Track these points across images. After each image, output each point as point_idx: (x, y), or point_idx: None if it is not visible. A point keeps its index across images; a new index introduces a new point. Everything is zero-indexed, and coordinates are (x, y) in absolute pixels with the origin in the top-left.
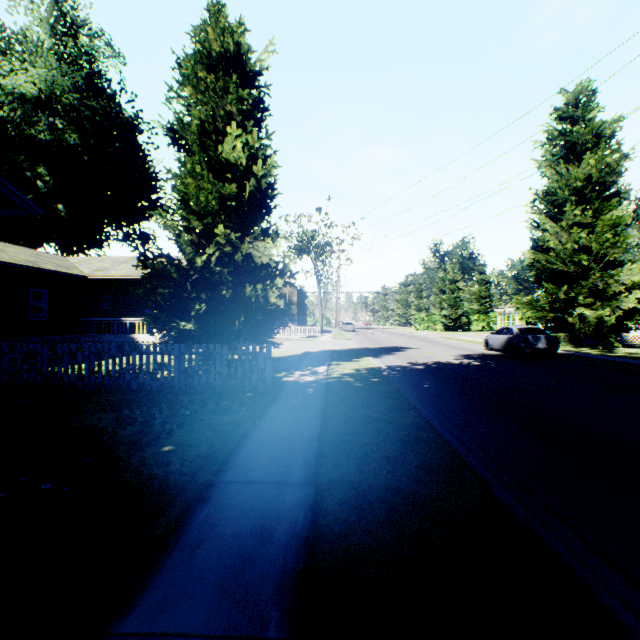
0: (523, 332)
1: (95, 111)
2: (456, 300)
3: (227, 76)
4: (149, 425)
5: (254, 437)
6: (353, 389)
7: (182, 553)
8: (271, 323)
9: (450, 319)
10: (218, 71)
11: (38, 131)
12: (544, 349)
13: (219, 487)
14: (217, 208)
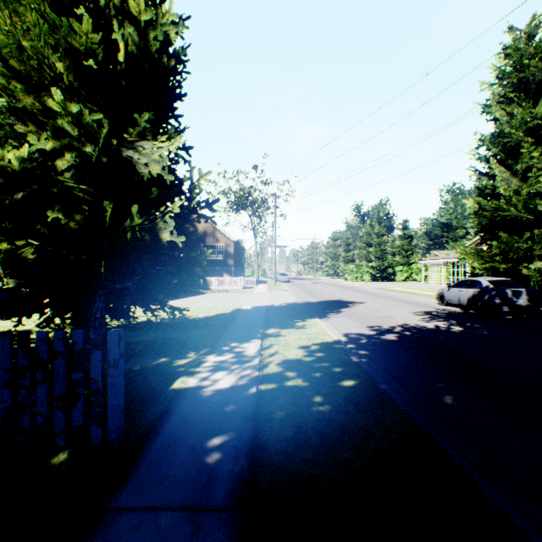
0: (497, 285)
1: None
2: (383, 252)
3: None
4: None
5: None
6: (318, 435)
7: None
8: (168, 276)
9: (377, 270)
10: None
11: None
12: (526, 306)
13: None
14: (71, 79)
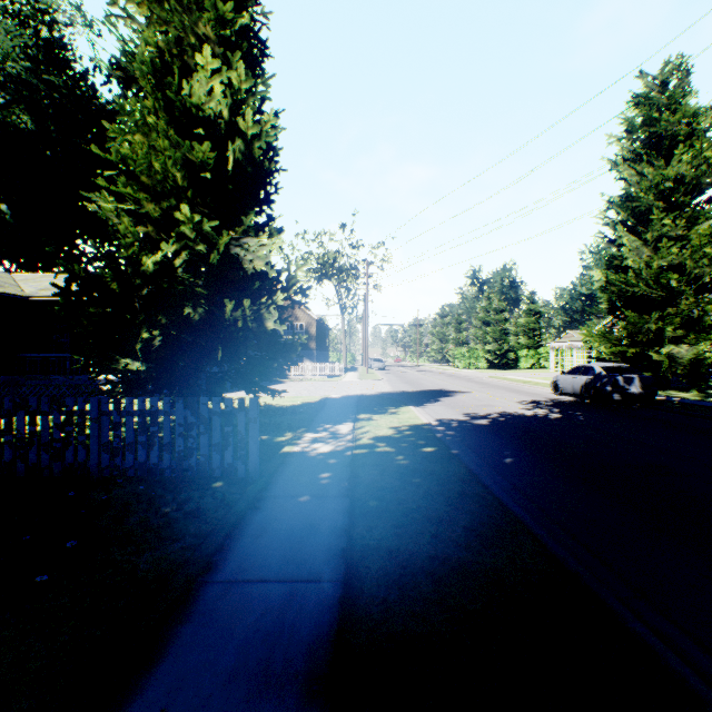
0: (610, 372)
1: (57, 90)
2: (502, 333)
3: None
4: None
5: (158, 671)
6: (397, 473)
7: None
8: (269, 361)
9: (495, 355)
10: None
11: None
12: (639, 394)
13: None
14: (185, 185)
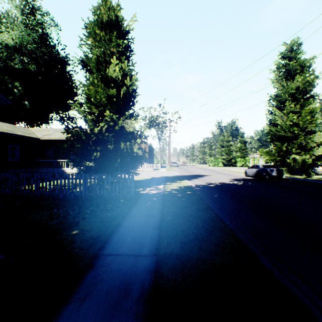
0: (265, 167)
1: (45, 54)
2: (229, 151)
3: (111, 33)
4: (66, 218)
5: (123, 226)
6: (177, 198)
7: (74, 305)
8: (134, 162)
9: (226, 160)
10: (106, 30)
11: (15, 63)
12: (276, 176)
13: (101, 258)
14: (106, 102)
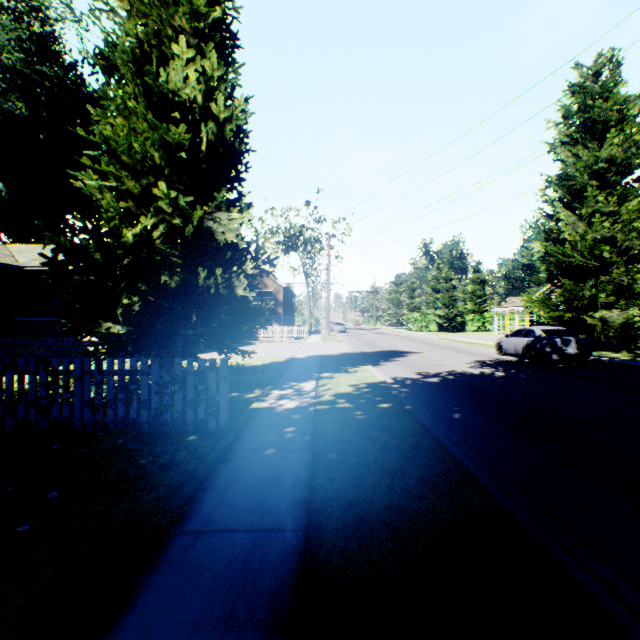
0: (548, 334)
1: (49, 80)
2: (451, 299)
3: None
4: None
5: (128, 620)
6: (356, 427)
7: None
8: (239, 324)
9: (445, 319)
10: None
11: None
12: (575, 355)
13: None
14: (162, 164)
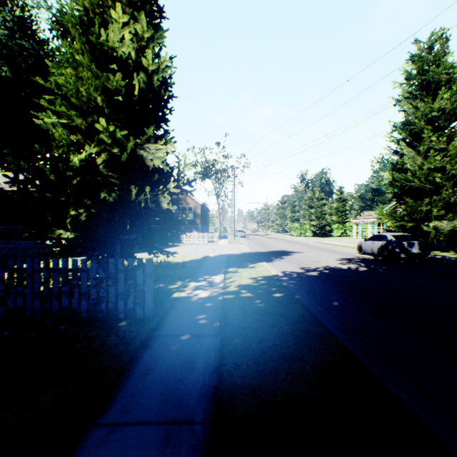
0: (397, 239)
1: (27, 51)
2: (322, 213)
3: None
4: None
5: None
6: (256, 314)
7: None
8: (164, 231)
9: (317, 227)
10: None
11: None
12: (418, 254)
13: None
14: (104, 106)
